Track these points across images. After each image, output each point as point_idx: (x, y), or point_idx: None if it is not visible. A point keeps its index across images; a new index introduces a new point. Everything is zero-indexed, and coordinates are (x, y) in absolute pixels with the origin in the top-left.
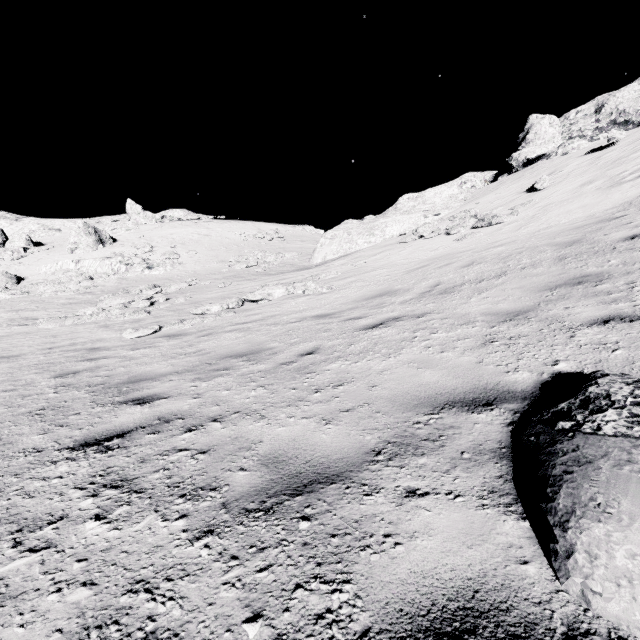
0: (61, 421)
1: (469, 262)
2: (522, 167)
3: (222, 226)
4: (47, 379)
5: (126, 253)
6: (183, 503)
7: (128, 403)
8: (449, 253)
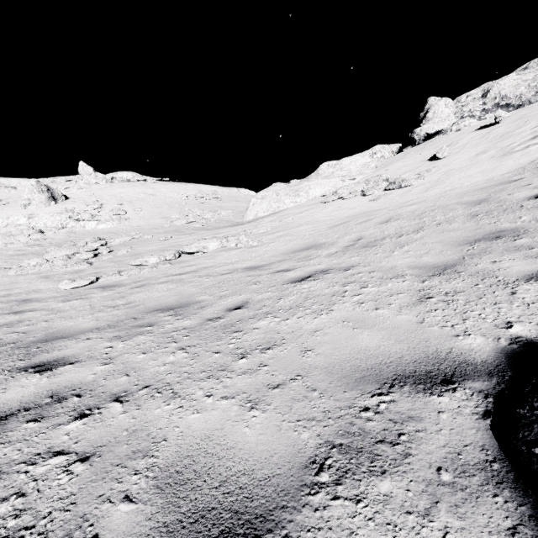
0: None
1: (387, 218)
2: (423, 141)
3: (166, 187)
4: None
5: (76, 209)
6: None
7: (28, 370)
8: (366, 211)
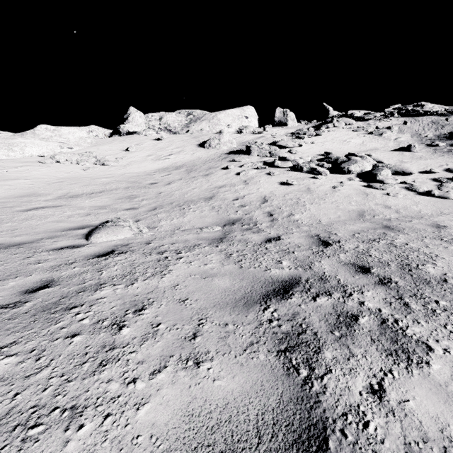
0: None
1: (88, 184)
2: (126, 134)
3: None
4: None
5: None
6: None
7: None
8: (78, 176)
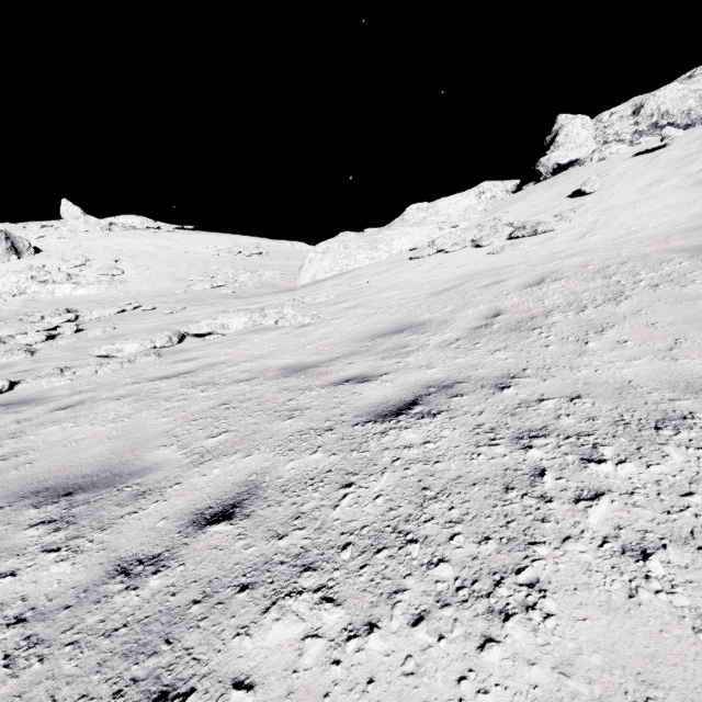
0: None
1: (536, 278)
2: (551, 175)
3: (189, 237)
4: None
5: (48, 267)
6: None
7: None
8: (488, 269)
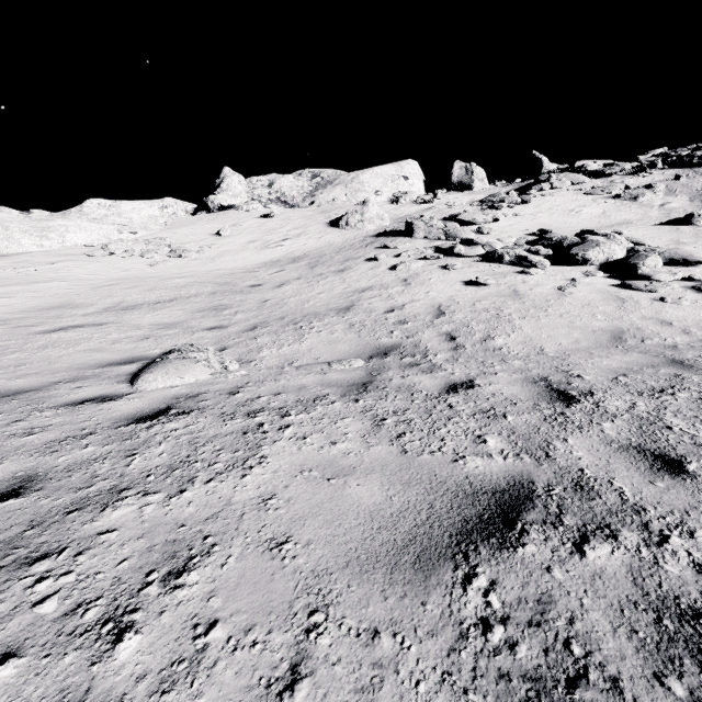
0: None
1: (154, 287)
2: (218, 210)
3: None
4: None
5: None
6: None
7: None
8: (140, 276)
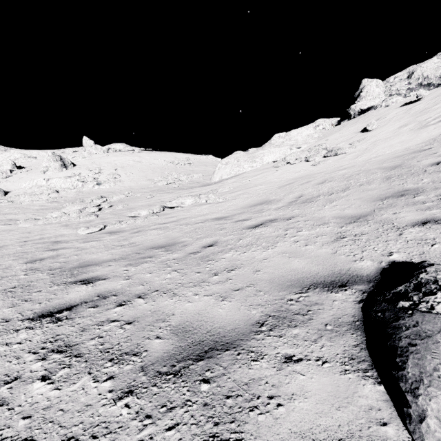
0: (26, 297)
1: (322, 180)
2: (357, 115)
3: (150, 155)
4: (20, 264)
5: (82, 174)
6: (111, 366)
7: (77, 283)
8: (308, 174)
